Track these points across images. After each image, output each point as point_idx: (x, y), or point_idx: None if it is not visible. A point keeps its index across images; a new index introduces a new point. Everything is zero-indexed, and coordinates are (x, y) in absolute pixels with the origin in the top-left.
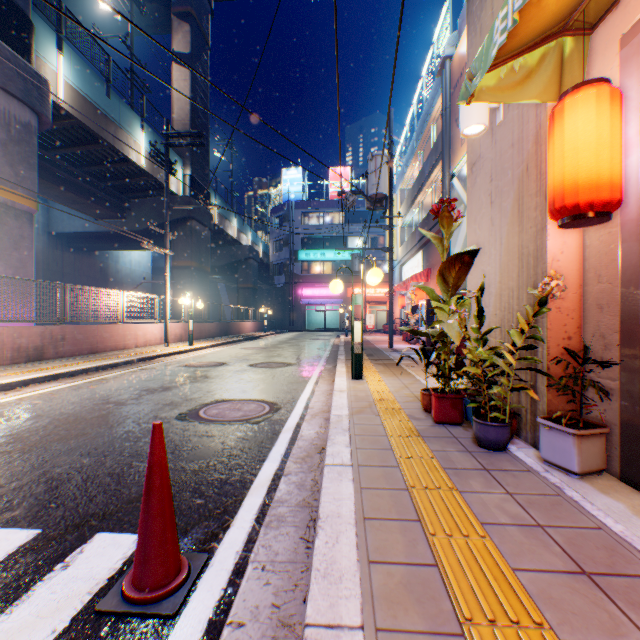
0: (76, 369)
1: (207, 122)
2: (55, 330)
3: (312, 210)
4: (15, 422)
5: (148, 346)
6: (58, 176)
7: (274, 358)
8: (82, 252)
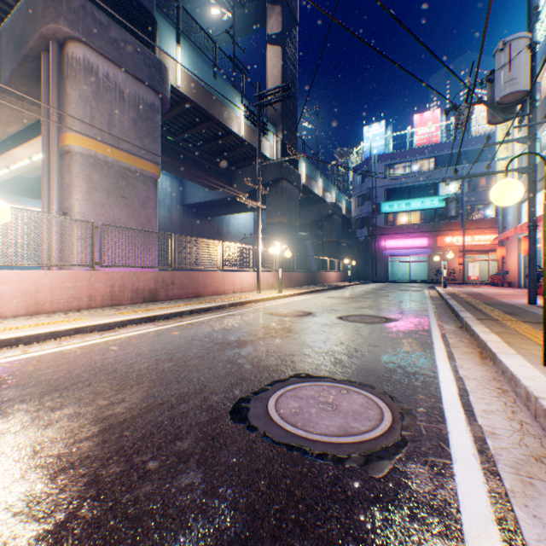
0: (170, 312)
1: (295, 91)
2: (165, 275)
3: (395, 161)
4: (59, 379)
5: (243, 292)
6: (183, 156)
7: (365, 310)
8: (204, 218)
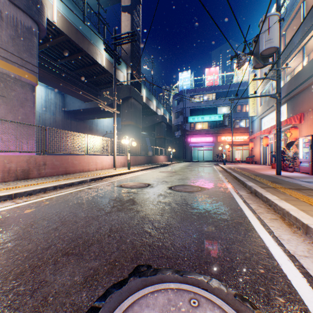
0: (34, 189)
1: (139, 44)
2: (38, 158)
3: (196, 93)
4: None
5: (103, 169)
6: (62, 76)
7: (185, 181)
8: (80, 121)
